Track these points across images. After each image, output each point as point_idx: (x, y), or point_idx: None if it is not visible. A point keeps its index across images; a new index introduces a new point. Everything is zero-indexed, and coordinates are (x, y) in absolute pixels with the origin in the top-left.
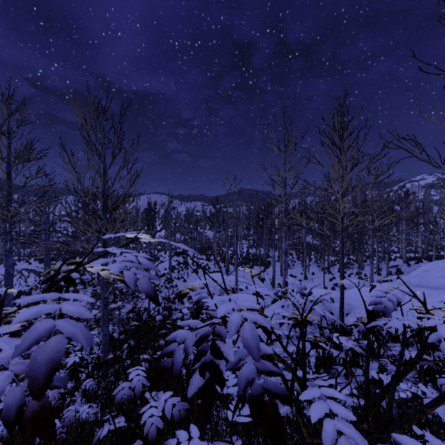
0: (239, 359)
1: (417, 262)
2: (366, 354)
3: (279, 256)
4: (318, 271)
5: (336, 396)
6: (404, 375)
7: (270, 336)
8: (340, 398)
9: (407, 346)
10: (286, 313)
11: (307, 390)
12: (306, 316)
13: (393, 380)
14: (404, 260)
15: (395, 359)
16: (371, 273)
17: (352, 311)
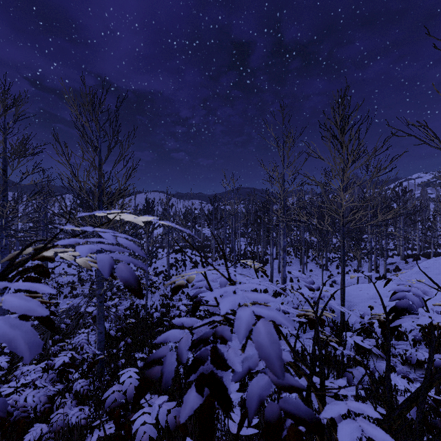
0: (248, 369)
1: (415, 259)
2: (386, 356)
3: (277, 254)
4: (316, 268)
5: (368, 413)
6: (435, 382)
7: (279, 336)
8: (373, 416)
9: (413, 344)
10: (292, 309)
11: (330, 404)
12: (322, 313)
13: (422, 388)
14: (402, 257)
15: (406, 359)
16: (370, 270)
17: (353, 308)
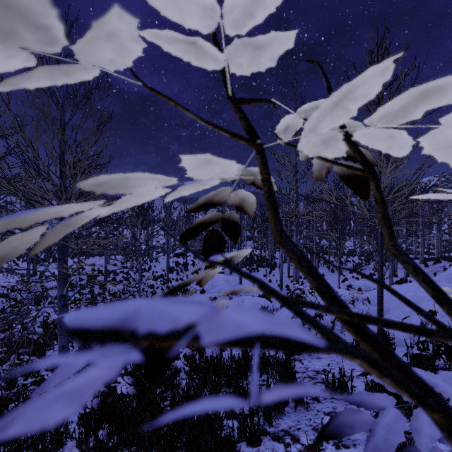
0: None
1: (435, 262)
2: None
3: (286, 258)
4: (328, 272)
5: None
6: None
7: None
8: None
9: None
10: None
11: None
12: None
13: None
14: (421, 260)
15: None
16: (391, 273)
17: (387, 314)
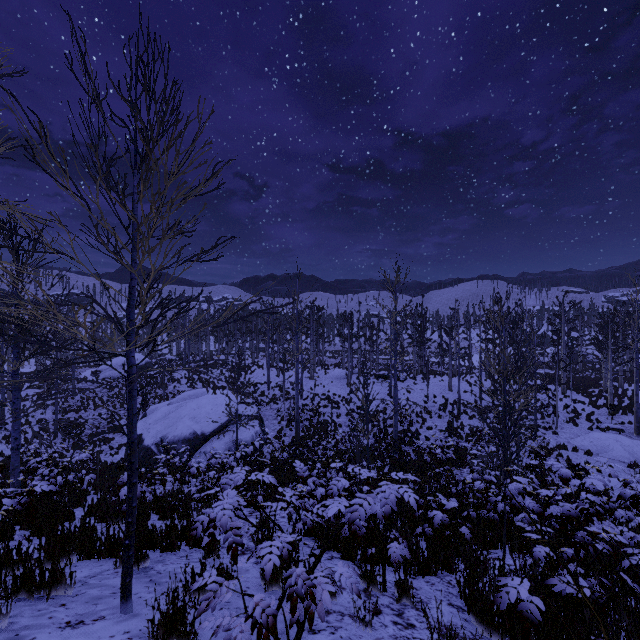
0: None
1: None
2: None
3: None
4: None
5: None
6: None
7: None
8: None
9: None
10: None
11: None
12: None
13: None
14: None
15: None
16: None
17: None
